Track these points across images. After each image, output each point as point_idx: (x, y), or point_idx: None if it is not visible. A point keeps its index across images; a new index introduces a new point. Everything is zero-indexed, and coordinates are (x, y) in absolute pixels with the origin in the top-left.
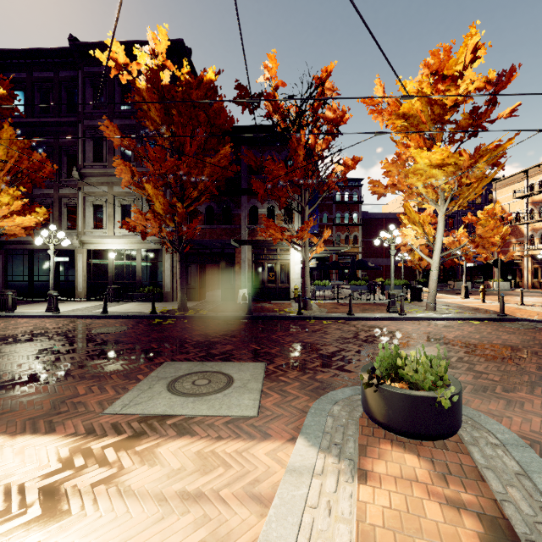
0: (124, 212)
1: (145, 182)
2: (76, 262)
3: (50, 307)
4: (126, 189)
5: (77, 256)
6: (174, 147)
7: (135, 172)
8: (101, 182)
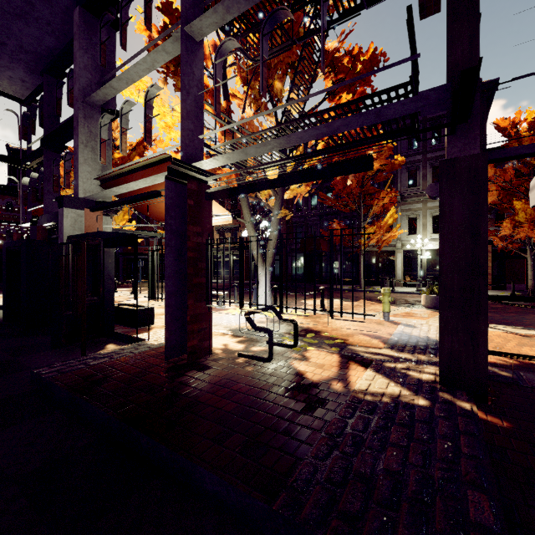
0: (435, 221)
1: (515, 200)
2: (396, 259)
3: (419, 288)
4: (437, 204)
5: (396, 255)
6: (534, 171)
7: (500, 194)
8: (416, 201)
